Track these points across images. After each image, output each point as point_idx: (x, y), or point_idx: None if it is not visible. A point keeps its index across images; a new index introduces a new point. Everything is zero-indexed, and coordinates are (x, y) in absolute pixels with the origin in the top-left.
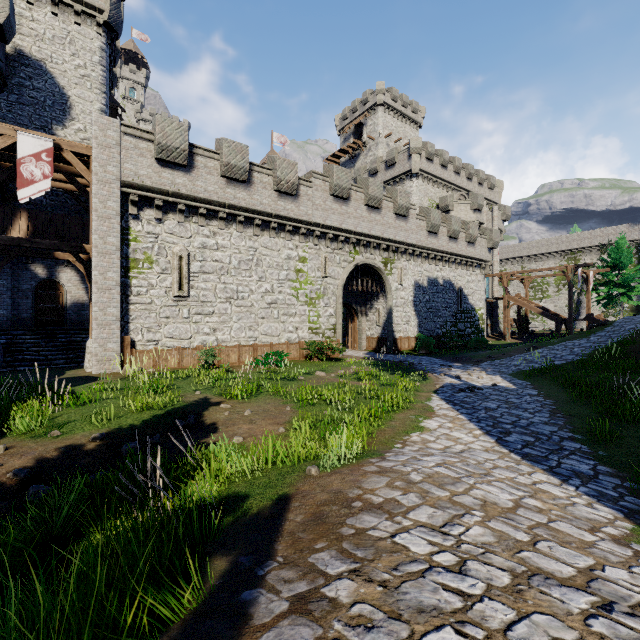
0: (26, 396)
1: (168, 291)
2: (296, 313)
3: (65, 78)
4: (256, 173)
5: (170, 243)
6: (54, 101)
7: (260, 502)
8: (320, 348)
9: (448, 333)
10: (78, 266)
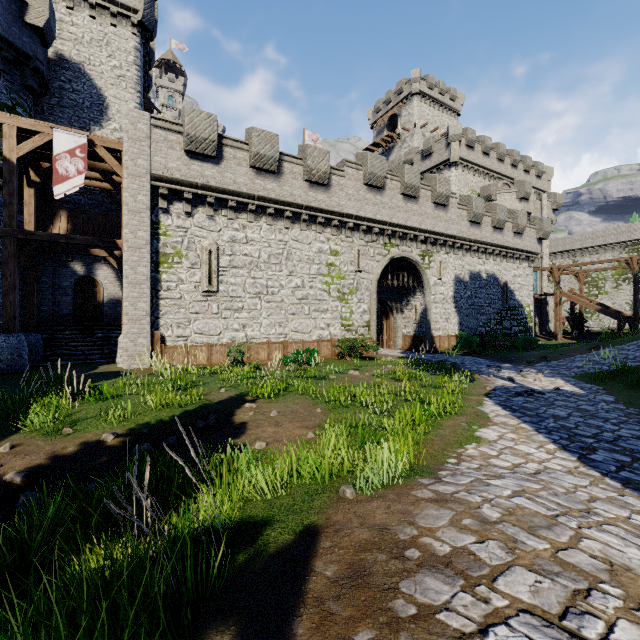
0: (51, 390)
1: (197, 286)
2: (328, 309)
3: (102, 79)
4: (286, 163)
5: (199, 237)
6: (92, 102)
7: (279, 535)
8: (353, 346)
9: (492, 332)
10: (112, 262)
